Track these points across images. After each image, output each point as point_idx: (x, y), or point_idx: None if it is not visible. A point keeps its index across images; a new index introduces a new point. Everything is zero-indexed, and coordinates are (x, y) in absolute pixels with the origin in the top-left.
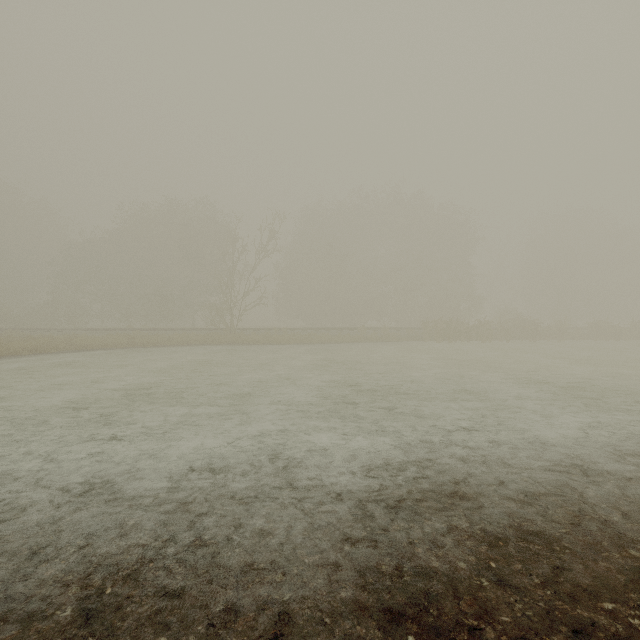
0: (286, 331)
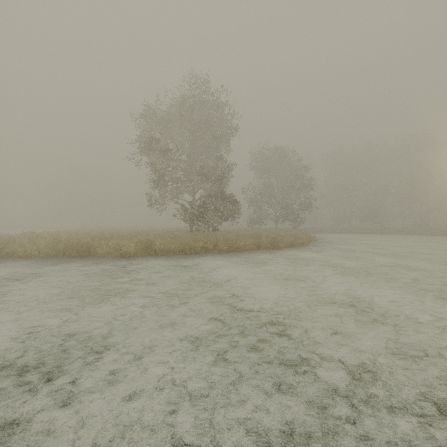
0: None
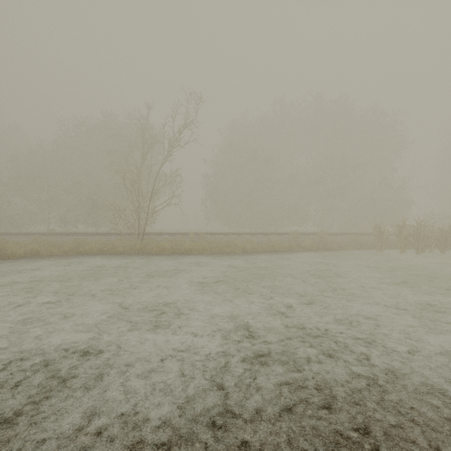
0: (205, 236)
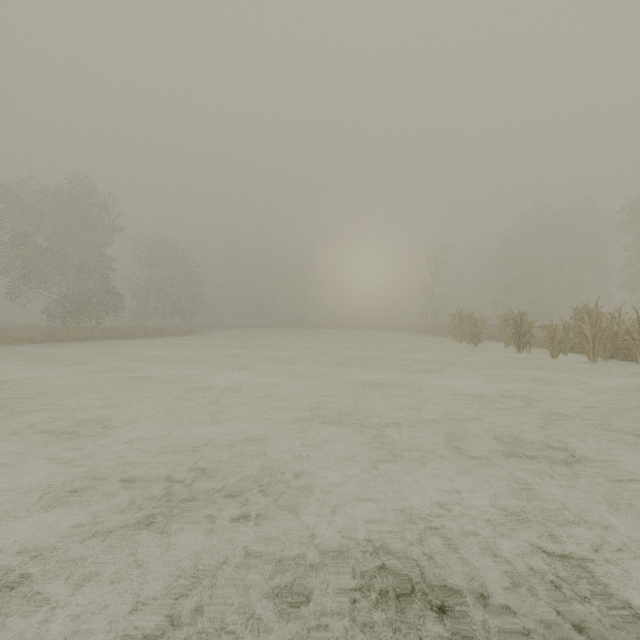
0: None
